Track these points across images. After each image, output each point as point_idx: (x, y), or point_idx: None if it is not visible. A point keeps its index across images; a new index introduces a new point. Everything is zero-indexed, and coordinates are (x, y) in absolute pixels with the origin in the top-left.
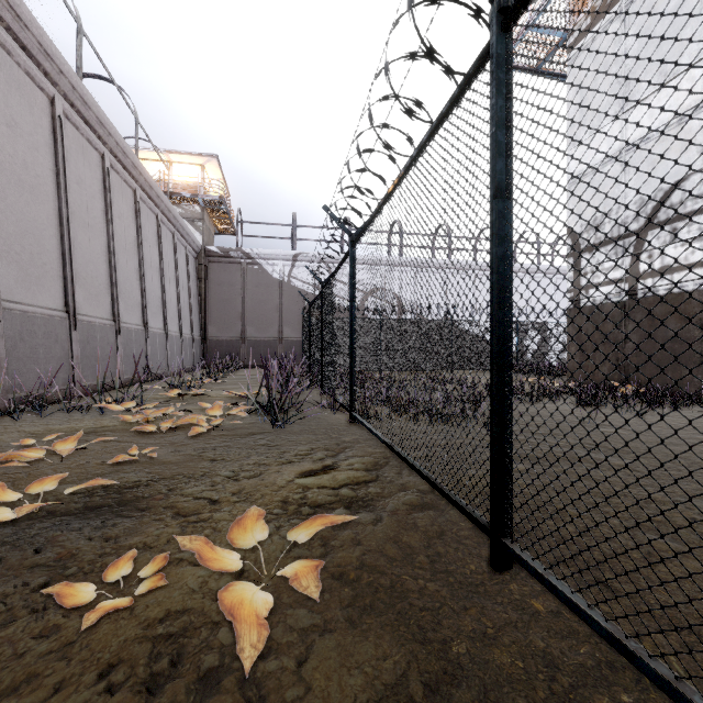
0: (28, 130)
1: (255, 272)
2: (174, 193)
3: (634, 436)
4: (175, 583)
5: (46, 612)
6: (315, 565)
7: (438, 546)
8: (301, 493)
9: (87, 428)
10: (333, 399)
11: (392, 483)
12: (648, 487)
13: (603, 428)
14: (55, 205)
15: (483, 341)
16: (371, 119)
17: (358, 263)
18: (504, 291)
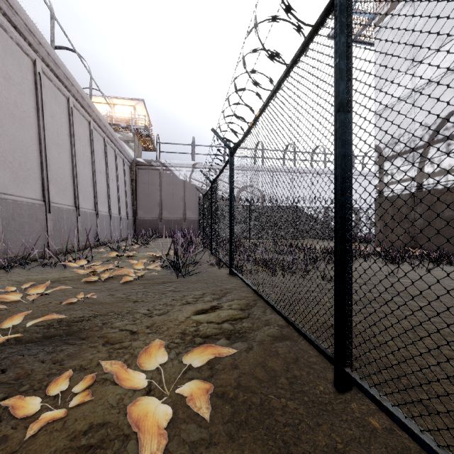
0: (18, 81)
1: (168, 175)
2: (115, 124)
3: (425, 285)
4: (99, 400)
5: (0, 424)
6: (203, 389)
7: (295, 370)
8: (195, 327)
9: (53, 278)
10: (218, 259)
11: (259, 320)
12: (443, 323)
13: (403, 280)
14: (36, 131)
15: (317, 220)
16: (244, 64)
17: (235, 169)
18: (346, 181)
